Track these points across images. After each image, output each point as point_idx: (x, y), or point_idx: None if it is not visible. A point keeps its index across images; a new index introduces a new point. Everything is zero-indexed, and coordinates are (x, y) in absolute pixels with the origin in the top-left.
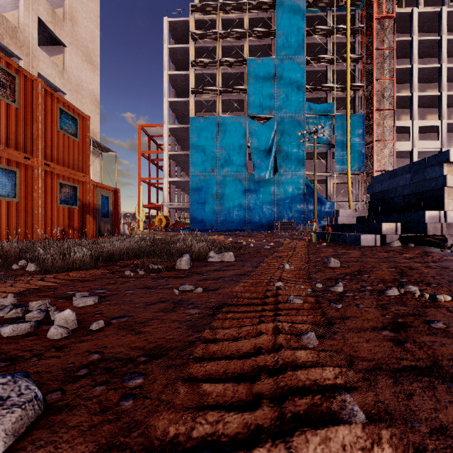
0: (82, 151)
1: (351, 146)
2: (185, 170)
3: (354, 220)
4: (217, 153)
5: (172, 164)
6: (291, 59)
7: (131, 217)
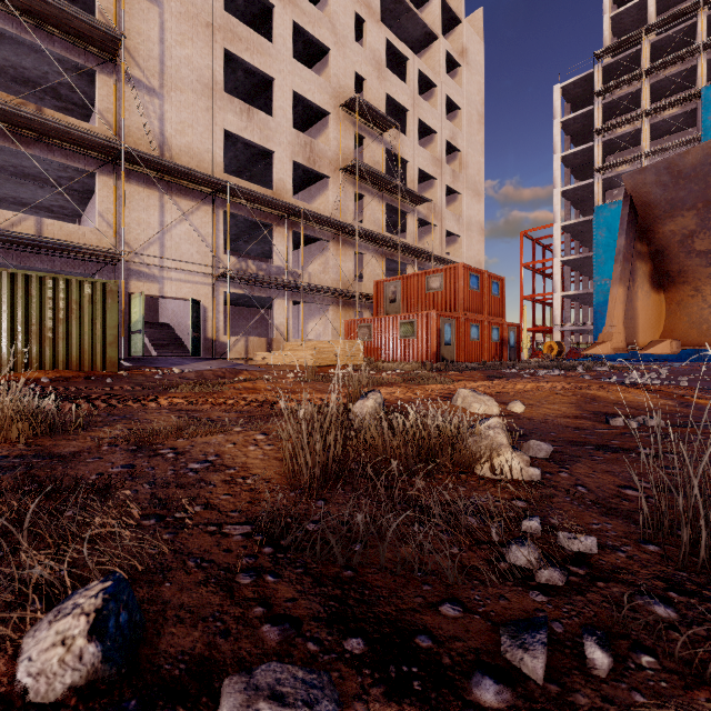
0: (501, 303)
1: None
2: (586, 274)
3: None
4: None
5: (566, 271)
6: None
7: None
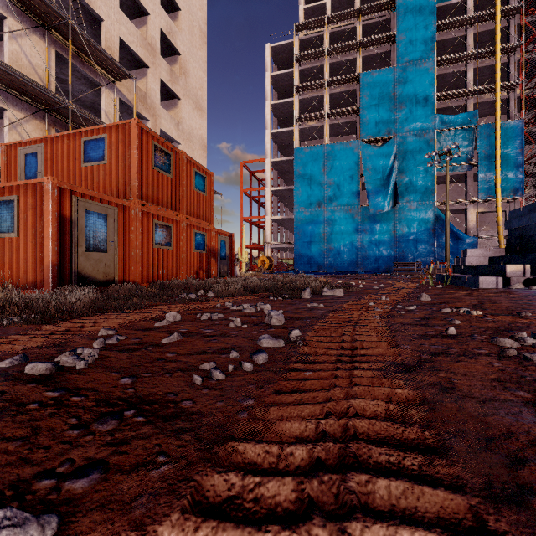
0: (208, 203)
1: (502, 163)
2: (287, 206)
3: (487, 261)
4: (325, 186)
5: (274, 200)
6: (417, 64)
7: None
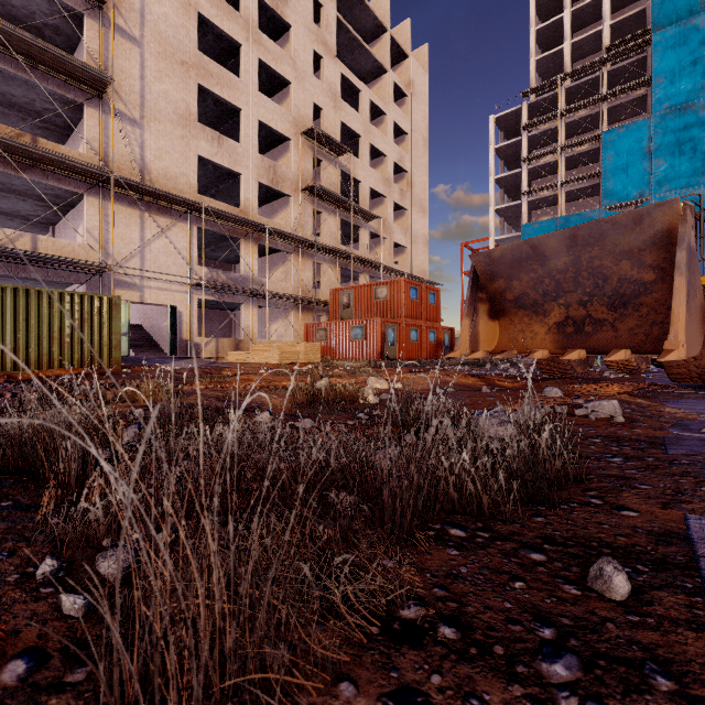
0: (437, 310)
1: None
2: None
3: None
4: None
5: None
6: (681, 109)
7: None
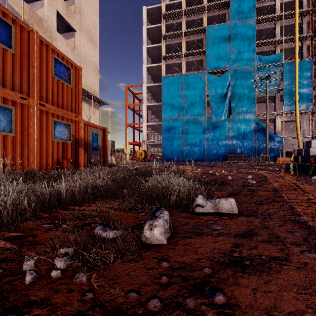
0: (75, 95)
1: (299, 88)
2: (158, 117)
3: None
4: (182, 102)
5: (149, 113)
6: (243, 21)
7: (121, 151)
